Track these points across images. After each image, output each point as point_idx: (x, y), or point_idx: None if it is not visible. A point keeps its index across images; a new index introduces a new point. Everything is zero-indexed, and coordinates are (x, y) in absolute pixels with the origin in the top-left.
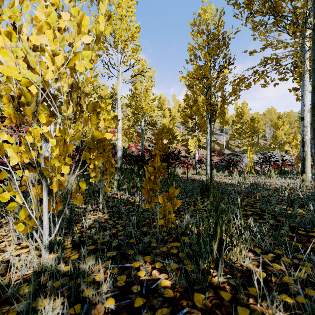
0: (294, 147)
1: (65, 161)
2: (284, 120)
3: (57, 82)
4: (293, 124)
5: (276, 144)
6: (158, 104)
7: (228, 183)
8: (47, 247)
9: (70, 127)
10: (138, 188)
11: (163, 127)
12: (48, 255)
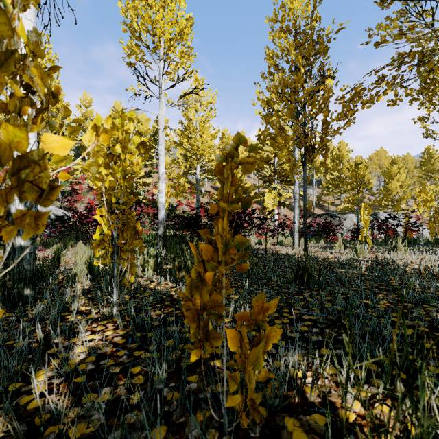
0: (422, 204)
1: None
2: (400, 166)
3: None
4: (411, 173)
5: (389, 201)
6: (221, 143)
7: (333, 261)
8: None
9: None
10: (188, 269)
11: (237, 140)
12: None
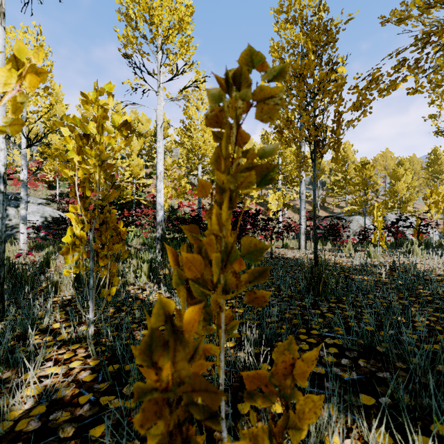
0: (433, 205)
1: None
2: (406, 167)
3: None
4: (417, 174)
5: (395, 203)
6: None
7: (345, 266)
8: None
9: None
10: None
11: (246, 59)
12: None
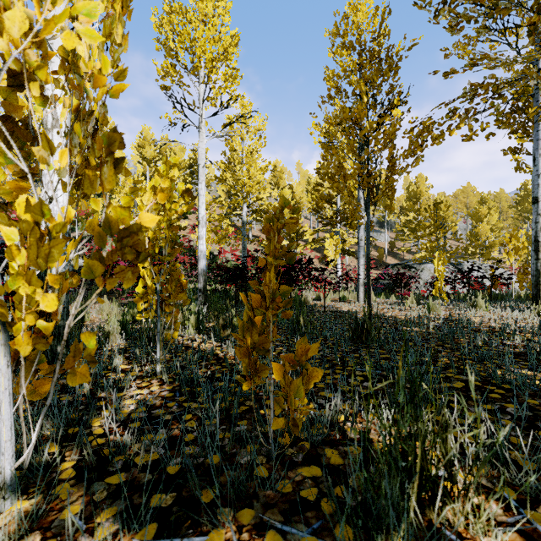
0: (512, 252)
1: (46, 281)
2: (490, 206)
3: (47, 104)
4: (505, 213)
5: (477, 248)
6: (272, 178)
7: (400, 319)
8: (9, 486)
9: (77, 205)
10: (234, 328)
11: (282, 204)
12: (12, 502)
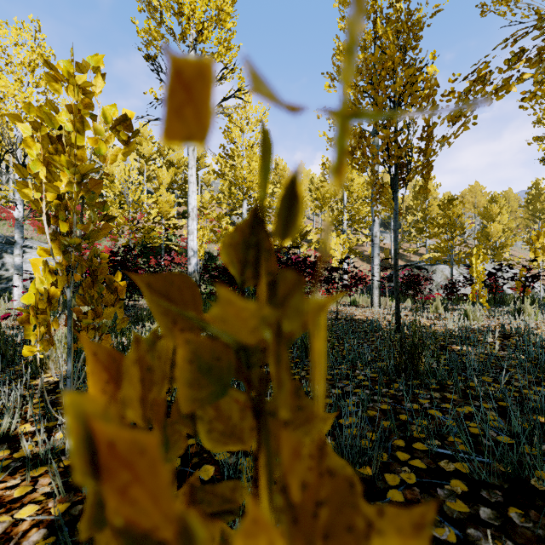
0: (540, 251)
1: None
2: (501, 205)
3: None
4: (514, 214)
5: (488, 249)
6: (274, 176)
7: (437, 331)
8: None
9: None
10: None
11: None
12: None
